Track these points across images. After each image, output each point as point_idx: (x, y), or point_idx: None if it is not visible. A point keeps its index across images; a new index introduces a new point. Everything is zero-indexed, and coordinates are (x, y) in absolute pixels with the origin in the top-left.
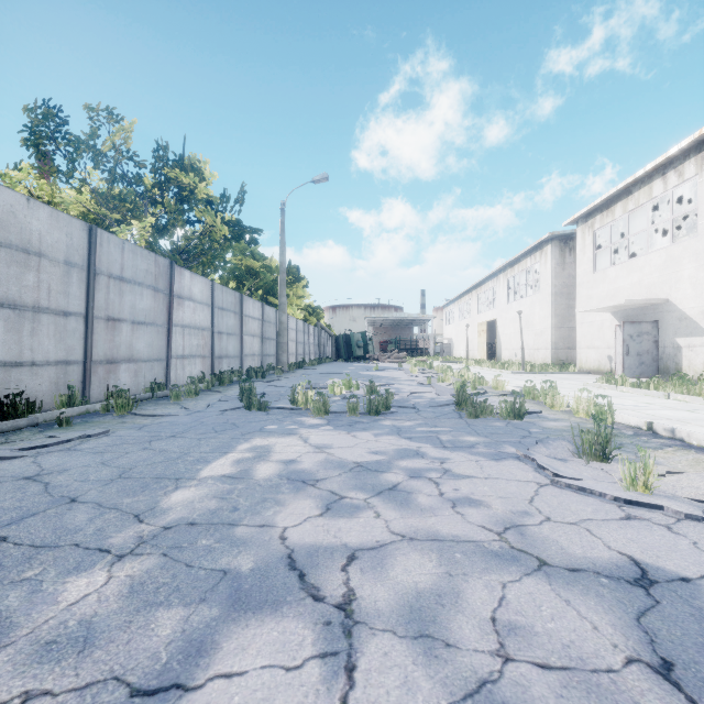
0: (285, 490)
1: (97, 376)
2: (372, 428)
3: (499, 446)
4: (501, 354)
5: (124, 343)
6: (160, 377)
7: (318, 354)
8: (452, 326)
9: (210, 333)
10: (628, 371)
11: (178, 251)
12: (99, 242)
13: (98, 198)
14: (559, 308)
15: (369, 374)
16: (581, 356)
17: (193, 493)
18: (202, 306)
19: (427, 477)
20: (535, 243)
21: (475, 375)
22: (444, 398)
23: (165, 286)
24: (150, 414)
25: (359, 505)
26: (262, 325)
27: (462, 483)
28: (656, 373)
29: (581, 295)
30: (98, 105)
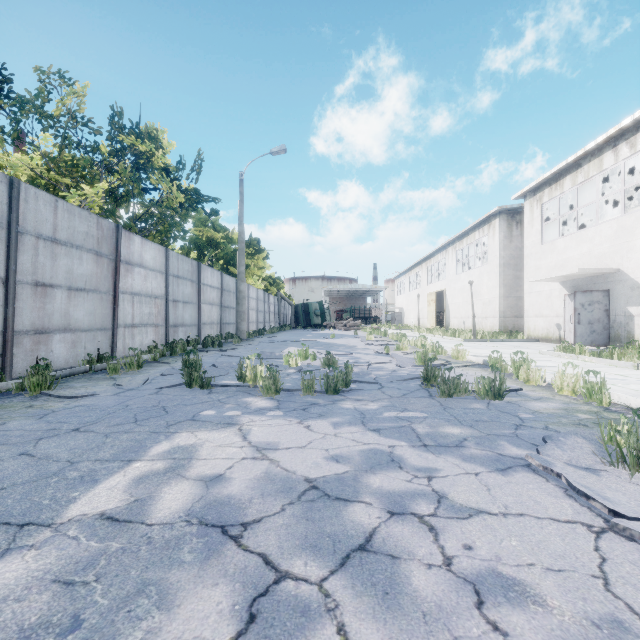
0: (187, 554)
1: (22, 348)
2: (330, 413)
3: (495, 443)
4: (449, 322)
5: (59, 311)
6: (104, 348)
7: (278, 322)
8: (403, 296)
9: (164, 301)
10: (580, 339)
11: (135, 219)
12: (23, 198)
13: (47, 162)
14: (506, 279)
15: (326, 342)
16: (529, 325)
17: (22, 568)
18: (155, 273)
19: (415, 515)
20: (483, 217)
21: (433, 344)
22: (406, 370)
23: (110, 251)
24: (68, 394)
25: (309, 603)
26: (221, 293)
27: (473, 529)
28: (606, 341)
29: (529, 266)
30: (49, 67)
